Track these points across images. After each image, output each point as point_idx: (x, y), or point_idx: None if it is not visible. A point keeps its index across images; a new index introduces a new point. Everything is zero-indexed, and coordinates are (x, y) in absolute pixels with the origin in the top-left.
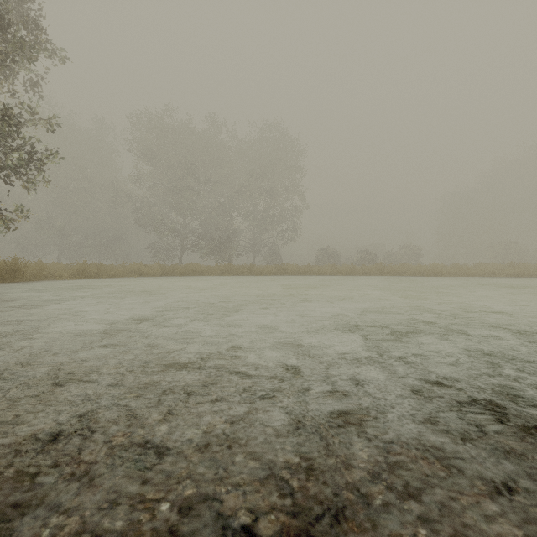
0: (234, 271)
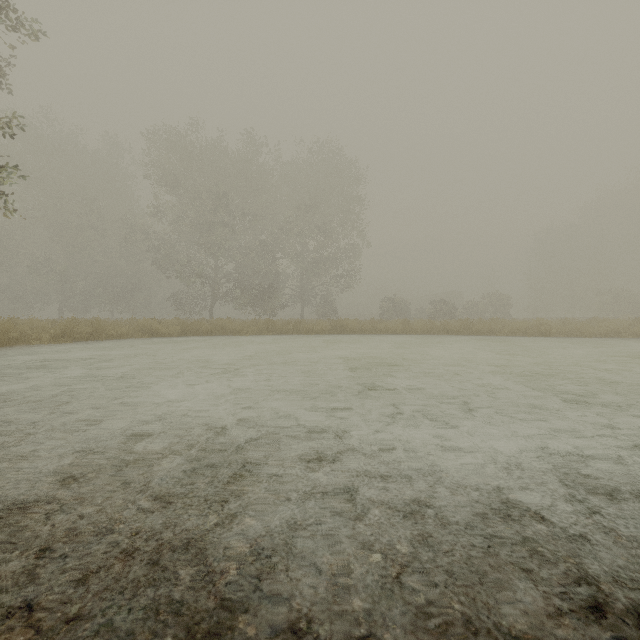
0: (276, 328)
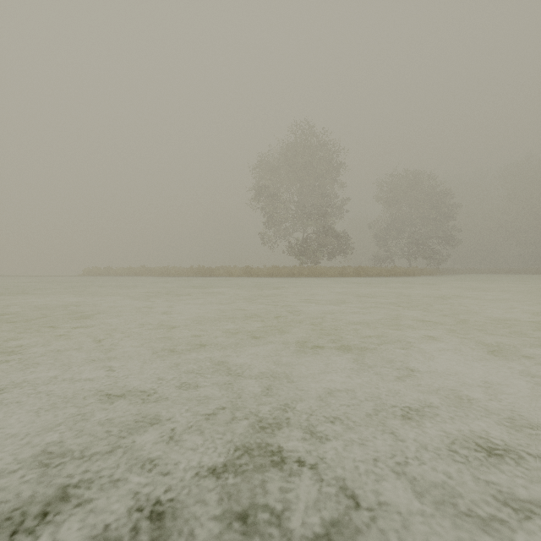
0: None
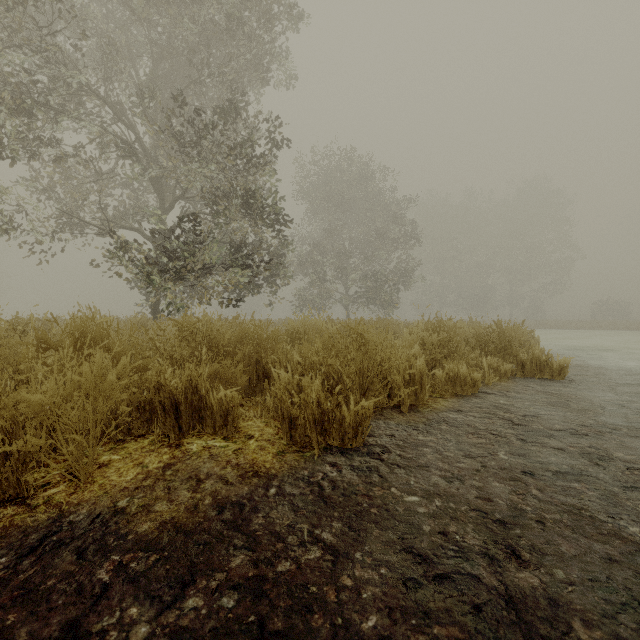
0: None
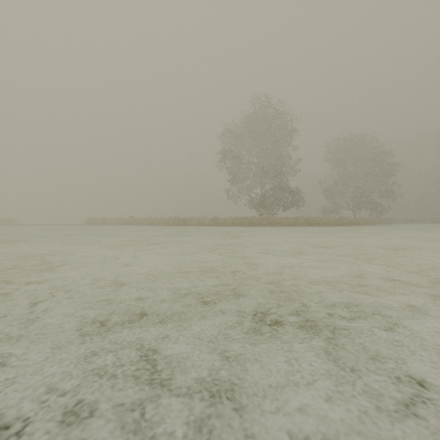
0: None
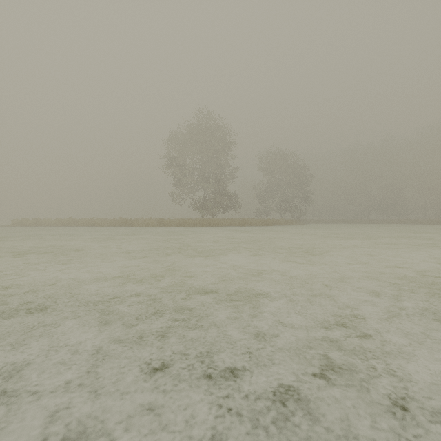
0: (373, 222)
